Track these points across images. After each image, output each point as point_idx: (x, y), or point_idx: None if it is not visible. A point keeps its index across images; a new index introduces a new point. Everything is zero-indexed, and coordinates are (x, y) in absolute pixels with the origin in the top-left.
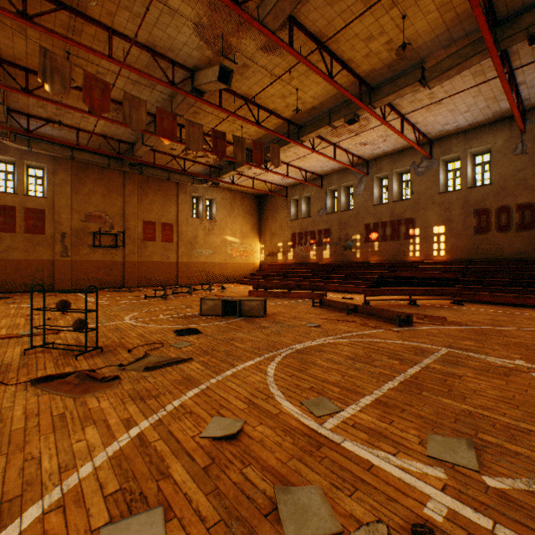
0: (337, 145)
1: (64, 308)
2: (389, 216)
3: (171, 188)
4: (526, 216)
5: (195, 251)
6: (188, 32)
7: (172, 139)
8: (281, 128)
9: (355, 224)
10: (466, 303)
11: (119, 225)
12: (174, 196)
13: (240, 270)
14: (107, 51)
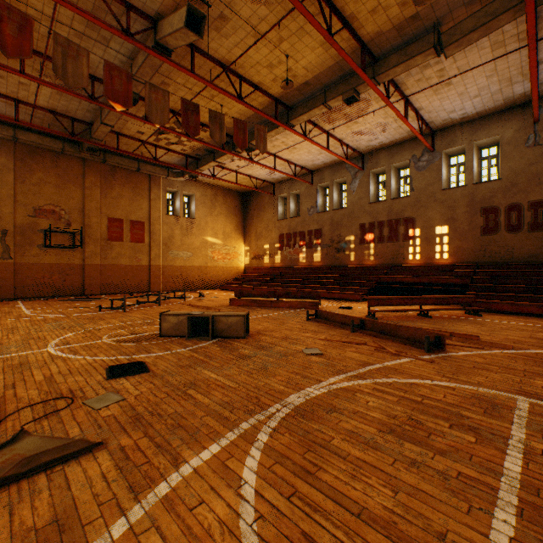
0: (331, 134)
1: None
2: (387, 215)
3: (142, 181)
4: (539, 215)
5: (170, 253)
6: None
7: (127, 104)
8: (268, 109)
9: (349, 224)
10: (482, 312)
11: (78, 222)
12: (145, 190)
13: (222, 274)
14: None
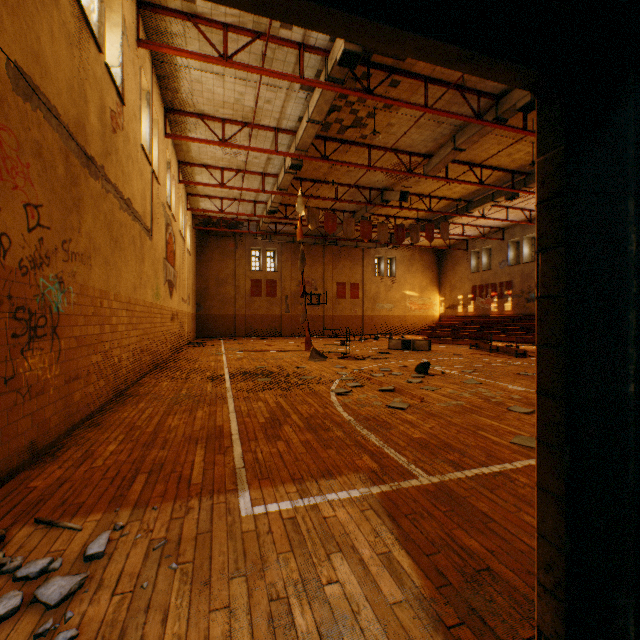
0: (510, 207)
1: (336, 336)
2: None
3: (358, 253)
4: None
5: (377, 305)
6: (380, 176)
7: (369, 238)
8: (451, 204)
9: None
10: None
11: (320, 287)
12: (360, 260)
13: (418, 322)
14: (332, 191)
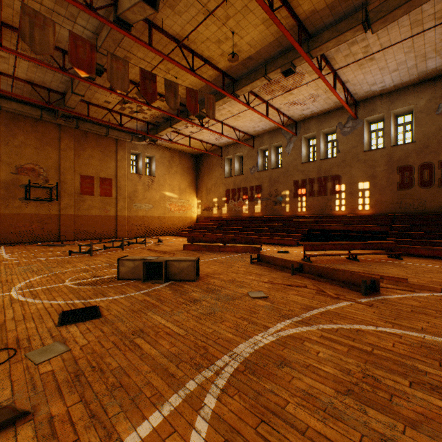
0: (269, 104)
1: None
2: (317, 173)
3: (110, 144)
4: None
5: (134, 205)
6: None
7: (90, 71)
8: (216, 81)
9: (285, 181)
10: (401, 256)
11: (55, 178)
12: (113, 152)
13: (178, 223)
14: None
